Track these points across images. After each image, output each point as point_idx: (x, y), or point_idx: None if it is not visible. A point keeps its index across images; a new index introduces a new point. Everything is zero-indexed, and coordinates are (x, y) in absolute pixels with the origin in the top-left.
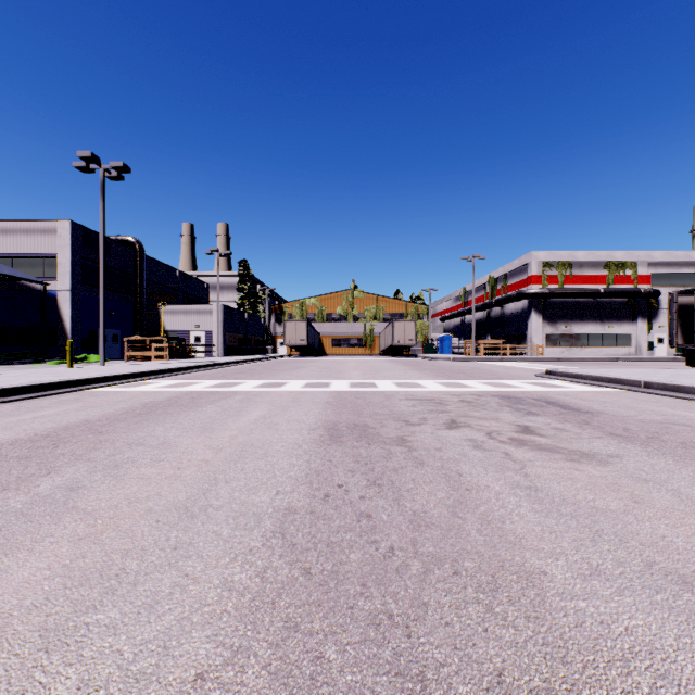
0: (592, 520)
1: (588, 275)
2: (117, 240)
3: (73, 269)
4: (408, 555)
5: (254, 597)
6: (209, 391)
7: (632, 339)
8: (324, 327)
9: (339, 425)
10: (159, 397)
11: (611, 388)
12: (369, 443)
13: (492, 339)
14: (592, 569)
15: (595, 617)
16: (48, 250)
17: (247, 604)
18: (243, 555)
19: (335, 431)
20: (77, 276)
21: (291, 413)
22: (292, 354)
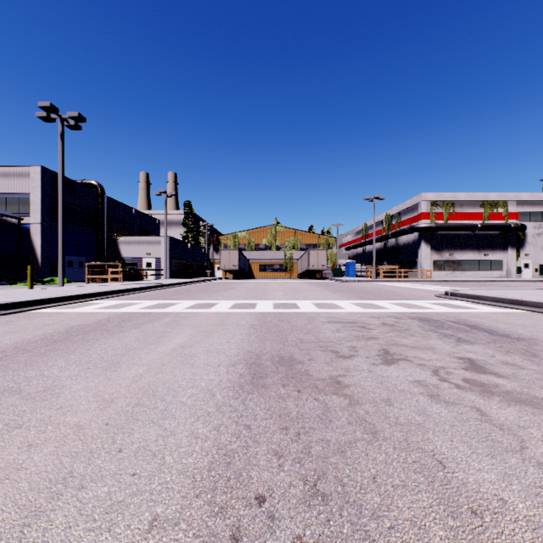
0: None
1: (467, 212)
2: (83, 183)
3: (43, 207)
4: None
5: None
6: (141, 312)
7: (503, 264)
8: (252, 255)
9: (262, 357)
10: (89, 320)
11: (515, 309)
12: (298, 389)
13: (389, 264)
14: None
15: None
16: (22, 190)
17: None
18: None
19: (257, 368)
20: (47, 212)
21: (213, 340)
22: (227, 277)
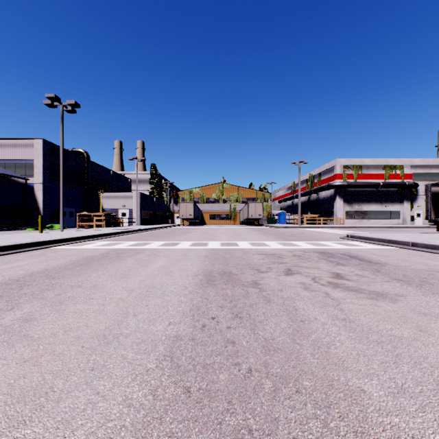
0: (392, 346)
1: (372, 173)
2: (73, 151)
3: (44, 170)
4: (262, 375)
5: (147, 413)
6: (129, 248)
7: (400, 214)
8: (204, 206)
9: (213, 272)
10: (96, 253)
11: (390, 246)
12: (233, 286)
13: (311, 214)
14: (398, 388)
15: (407, 432)
16: (28, 157)
17: (140, 419)
18: (141, 375)
19: (210, 277)
20: (47, 174)
21: (182, 264)
22: (184, 224)
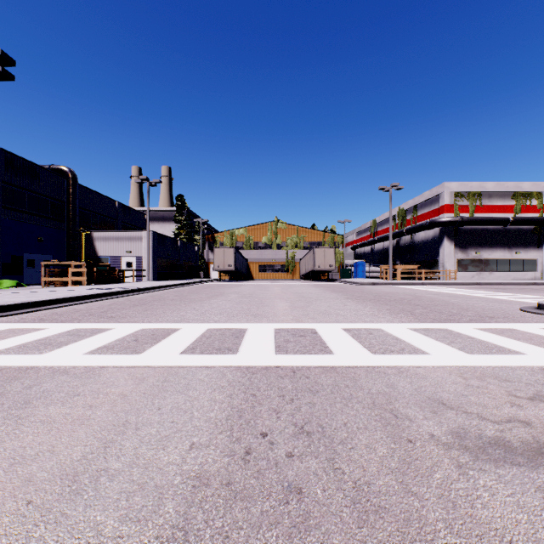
0: None
1: (496, 204)
2: (50, 169)
3: None
4: None
5: None
6: None
7: (538, 264)
8: (251, 254)
9: None
10: None
11: None
12: None
13: (405, 264)
14: None
15: None
16: None
17: None
18: None
19: None
20: None
21: None
22: (223, 278)
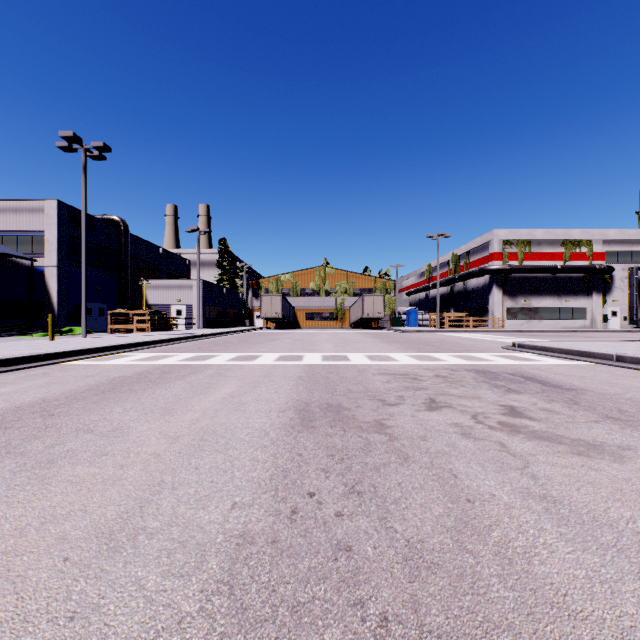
0: None
1: (545, 252)
2: (103, 219)
3: (60, 246)
4: (410, 634)
5: None
6: (181, 365)
7: (587, 312)
8: (298, 301)
9: (311, 405)
10: (129, 372)
11: (582, 361)
12: (344, 429)
13: (456, 312)
14: None
15: None
16: (36, 228)
17: None
18: (167, 634)
19: (306, 413)
20: (64, 252)
21: (261, 390)
22: (268, 326)
